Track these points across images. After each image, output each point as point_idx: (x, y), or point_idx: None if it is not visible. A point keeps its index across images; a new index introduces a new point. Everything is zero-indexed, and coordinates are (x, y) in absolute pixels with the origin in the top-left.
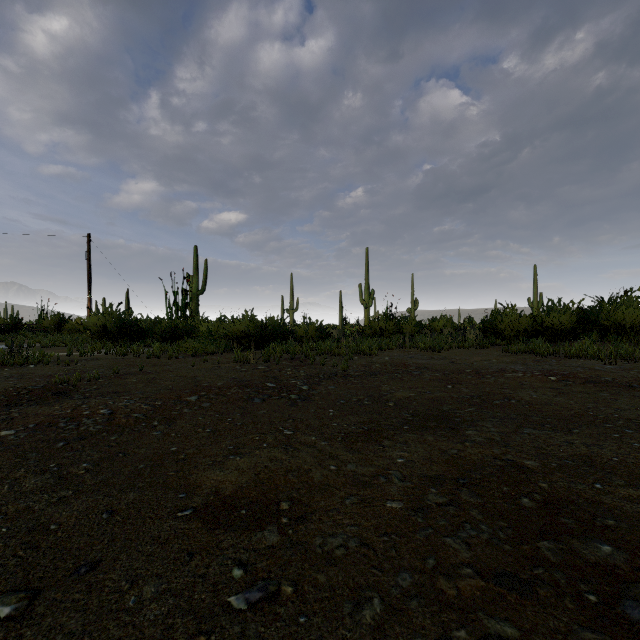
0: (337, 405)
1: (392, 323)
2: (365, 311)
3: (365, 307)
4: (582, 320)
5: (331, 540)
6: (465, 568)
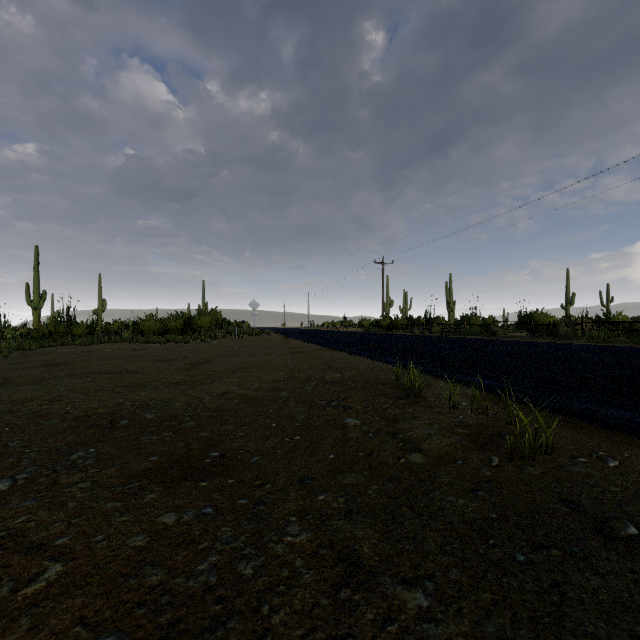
0: (3, 363)
1: (63, 326)
2: (34, 313)
3: (34, 309)
4: (188, 324)
5: (5, 369)
6: (33, 367)
